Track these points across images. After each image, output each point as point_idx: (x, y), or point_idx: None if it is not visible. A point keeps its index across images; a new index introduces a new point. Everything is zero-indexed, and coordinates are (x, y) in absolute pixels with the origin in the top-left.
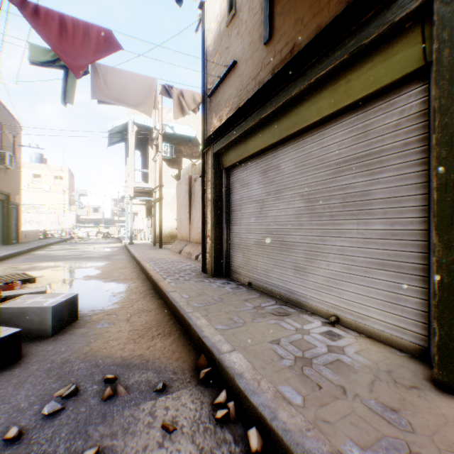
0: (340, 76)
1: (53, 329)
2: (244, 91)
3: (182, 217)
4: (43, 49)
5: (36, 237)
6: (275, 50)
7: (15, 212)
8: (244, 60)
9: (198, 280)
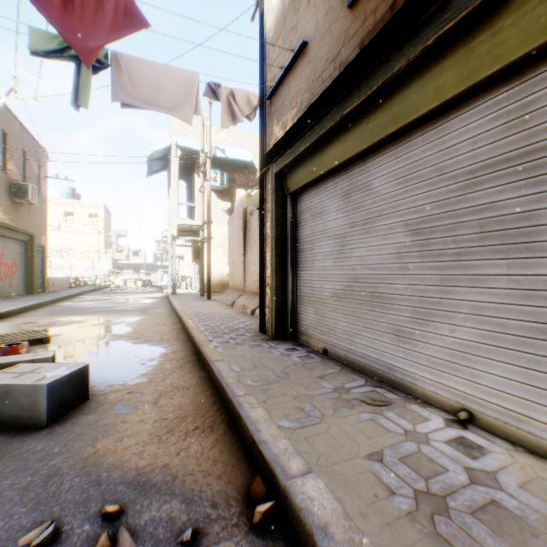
0: (479, 29)
1: (49, 416)
2: (317, 82)
3: (235, 261)
4: (48, 34)
5: (65, 285)
6: (366, 12)
7: (41, 256)
8: (317, 38)
9: (255, 344)
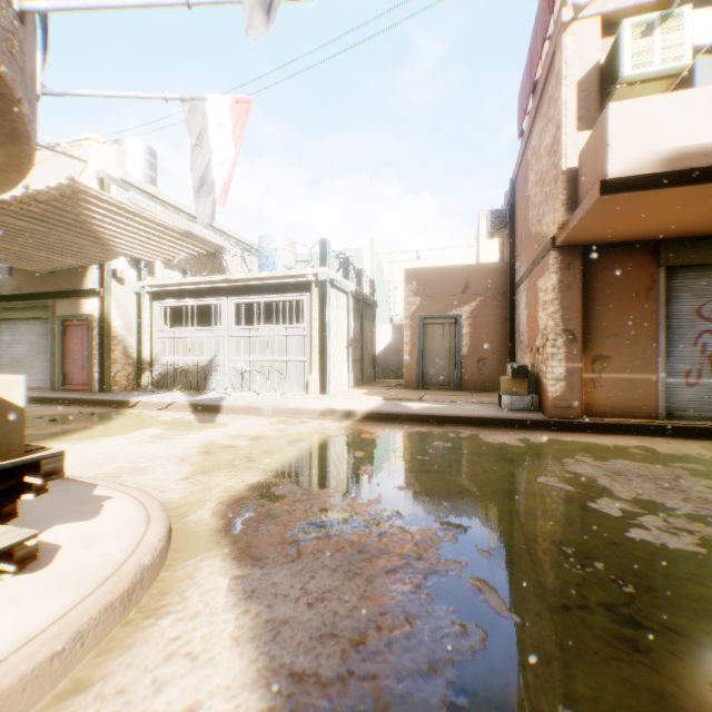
0: (39, 308)
1: None
2: None
3: None
4: None
5: None
6: (16, 282)
7: None
8: None
9: None
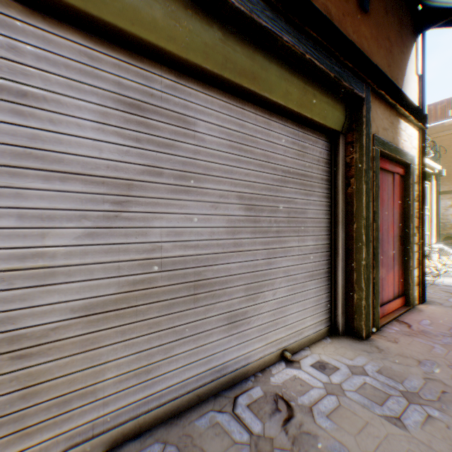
0: (310, 82)
1: None
2: None
3: None
4: None
5: None
6: None
7: None
8: None
9: None
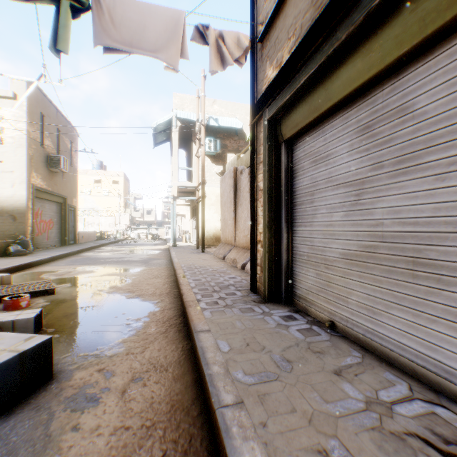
0: None
1: None
2: None
3: (226, 217)
4: None
5: (92, 238)
6: None
7: (72, 214)
8: None
9: (246, 308)
